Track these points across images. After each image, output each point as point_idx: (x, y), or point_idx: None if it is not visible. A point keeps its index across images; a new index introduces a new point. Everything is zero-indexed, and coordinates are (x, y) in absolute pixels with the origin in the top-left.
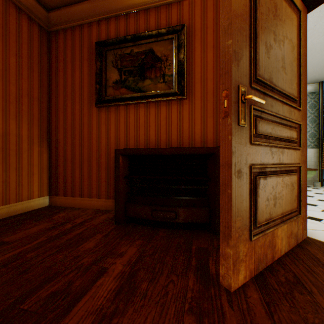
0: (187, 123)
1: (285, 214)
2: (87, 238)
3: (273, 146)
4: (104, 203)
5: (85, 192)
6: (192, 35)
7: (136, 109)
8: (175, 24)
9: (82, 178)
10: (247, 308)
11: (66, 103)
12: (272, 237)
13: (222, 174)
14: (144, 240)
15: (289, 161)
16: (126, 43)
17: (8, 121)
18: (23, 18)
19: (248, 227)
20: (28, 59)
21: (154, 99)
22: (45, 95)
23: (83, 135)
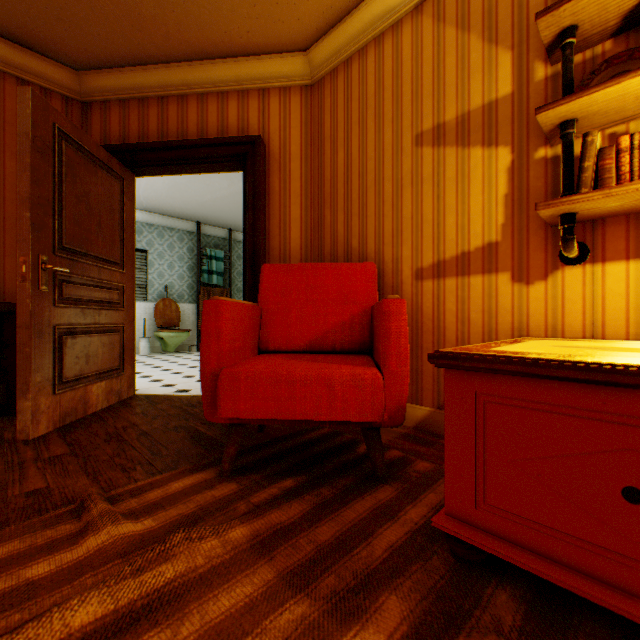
0: None
1: (106, 372)
2: None
3: (87, 307)
4: None
5: None
6: None
7: None
8: None
9: None
10: (46, 440)
11: None
12: (86, 393)
13: (22, 335)
14: None
15: (110, 322)
16: None
17: None
18: None
19: (54, 382)
20: None
21: None
22: None
23: None
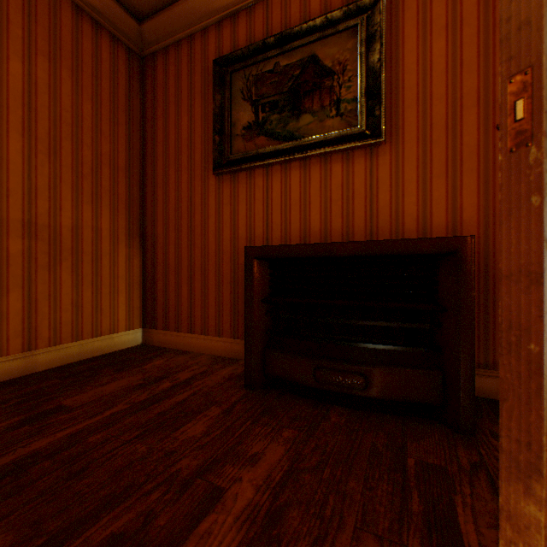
0: (387, 193)
1: None
2: (192, 414)
3: None
4: (227, 346)
5: (196, 324)
6: (398, 11)
7: (284, 173)
8: None
9: (192, 301)
10: None
11: (167, 172)
12: None
13: (507, 301)
14: (299, 431)
15: None
16: (265, 53)
17: (80, 206)
18: (102, 38)
19: None
20: (110, 105)
21: (319, 151)
22: (137, 163)
23: (194, 226)
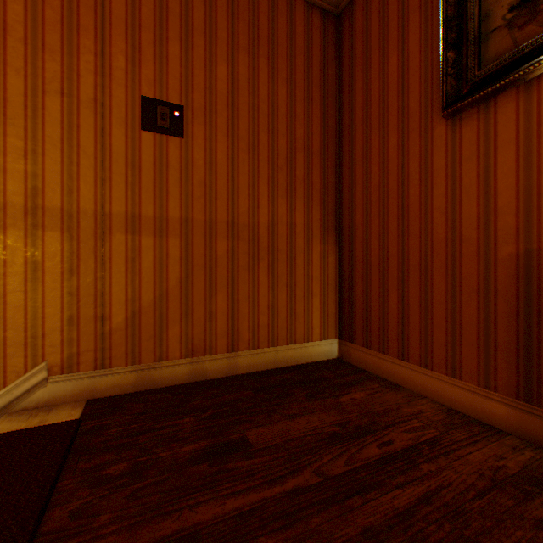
0: None
1: None
2: None
3: None
4: (469, 397)
5: (410, 348)
6: None
7: None
8: None
9: (404, 314)
10: None
11: (366, 142)
12: None
13: None
14: None
15: None
16: None
17: (275, 201)
18: (295, 12)
19: None
20: (304, 84)
21: None
22: (331, 143)
23: (406, 205)
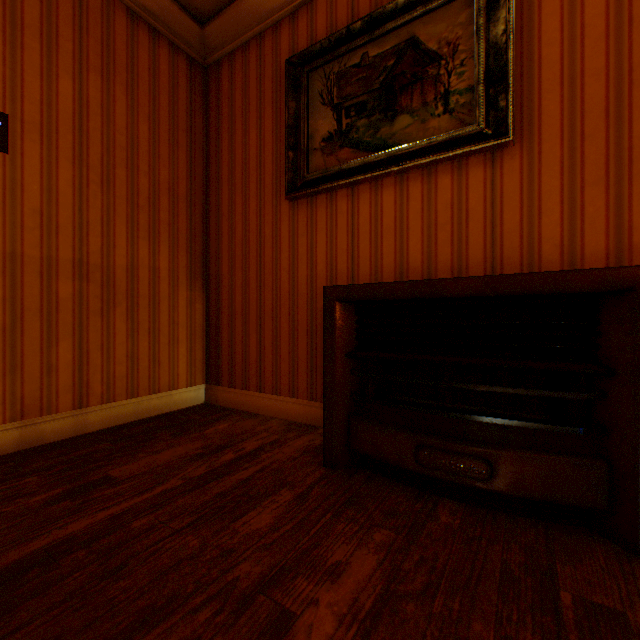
0: (515, 211)
1: None
2: (258, 498)
3: None
4: (303, 409)
5: (266, 381)
6: None
7: (374, 193)
8: None
9: (262, 353)
10: None
11: (232, 200)
12: None
13: None
14: (397, 533)
15: None
16: (350, 43)
17: (136, 242)
18: (160, 48)
19: None
20: (169, 125)
21: (420, 161)
22: (199, 191)
23: (264, 263)
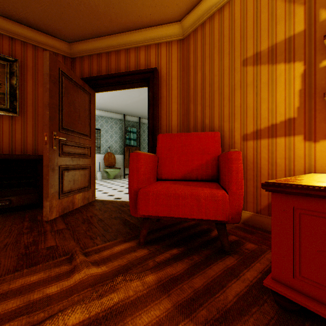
0: (20, 135)
1: (82, 188)
2: None
3: (73, 157)
4: None
5: None
6: (25, 69)
7: None
8: (7, 53)
9: None
10: (55, 221)
11: None
12: (73, 198)
13: (45, 170)
14: None
15: (84, 164)
16: None
17: None
18: None
19: (59, 193)
20: None
21: None
22: None
23: None
